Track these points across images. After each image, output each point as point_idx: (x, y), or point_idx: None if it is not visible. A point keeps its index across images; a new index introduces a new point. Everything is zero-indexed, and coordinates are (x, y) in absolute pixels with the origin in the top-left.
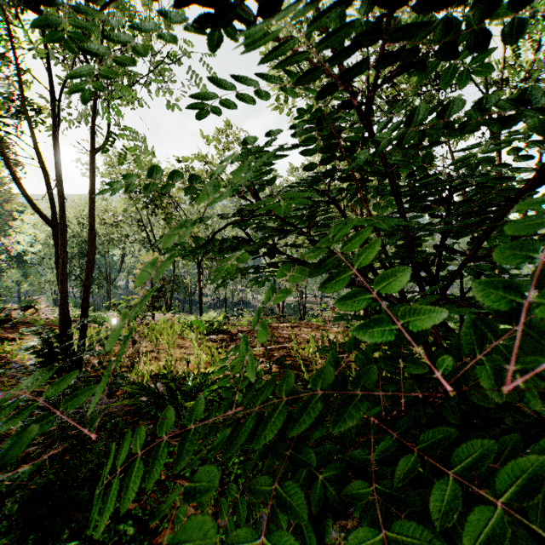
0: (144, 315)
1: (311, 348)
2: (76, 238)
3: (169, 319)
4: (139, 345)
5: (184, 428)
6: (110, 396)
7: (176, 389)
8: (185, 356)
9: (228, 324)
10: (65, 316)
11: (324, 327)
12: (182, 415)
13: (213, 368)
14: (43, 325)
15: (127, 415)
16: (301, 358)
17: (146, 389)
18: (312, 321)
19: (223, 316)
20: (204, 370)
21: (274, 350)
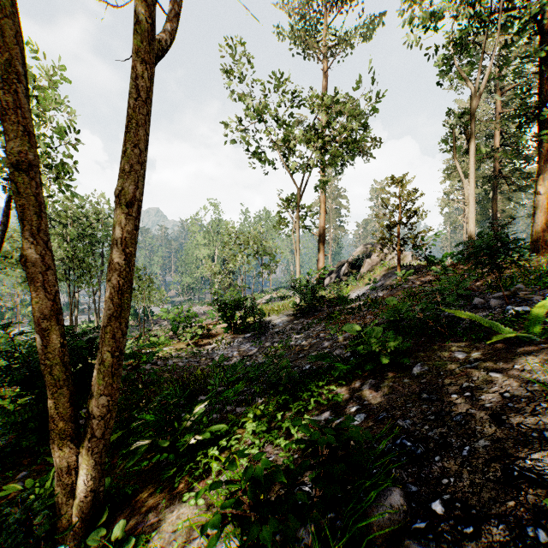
0: None
1: None
2: None
3: None
4: None
5: None
6: None
7: None
8: None
9: None
10: None
11: None
12: None
13: None
14: None
15: None
16: None
17: None
18: None
19: None
20: None
21: None
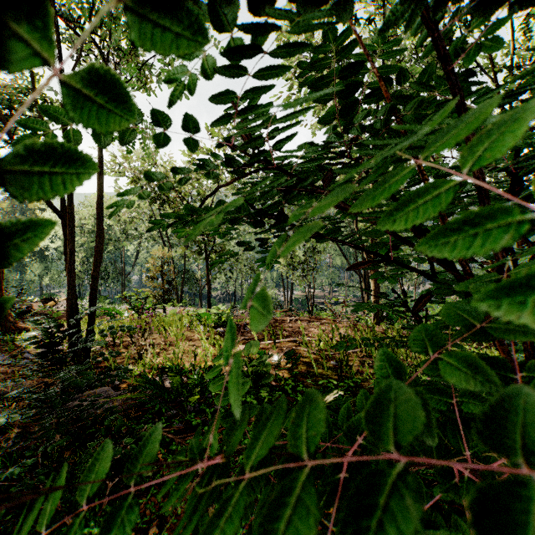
0: (154, 307)
1: (321, 342)
2: (92, 233)
3: (179, 312)
4: (148, 337)
5: (189, 424)
6: (116, 388)
7: (182, 382)
8: (193, 348)
9: (237, 317)
10: (72, 306)
11: (334, 321)
12: (188, 409)
13: (220, 361)
14: (60, 317)
15: (131, 408)
16: (311, 352)
17: (151, 382)
18: (320, 315)
19: (231, 309)
20: (212, 363)
21: (283, 344)
